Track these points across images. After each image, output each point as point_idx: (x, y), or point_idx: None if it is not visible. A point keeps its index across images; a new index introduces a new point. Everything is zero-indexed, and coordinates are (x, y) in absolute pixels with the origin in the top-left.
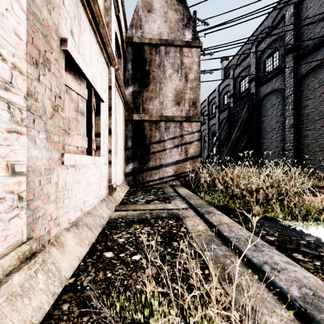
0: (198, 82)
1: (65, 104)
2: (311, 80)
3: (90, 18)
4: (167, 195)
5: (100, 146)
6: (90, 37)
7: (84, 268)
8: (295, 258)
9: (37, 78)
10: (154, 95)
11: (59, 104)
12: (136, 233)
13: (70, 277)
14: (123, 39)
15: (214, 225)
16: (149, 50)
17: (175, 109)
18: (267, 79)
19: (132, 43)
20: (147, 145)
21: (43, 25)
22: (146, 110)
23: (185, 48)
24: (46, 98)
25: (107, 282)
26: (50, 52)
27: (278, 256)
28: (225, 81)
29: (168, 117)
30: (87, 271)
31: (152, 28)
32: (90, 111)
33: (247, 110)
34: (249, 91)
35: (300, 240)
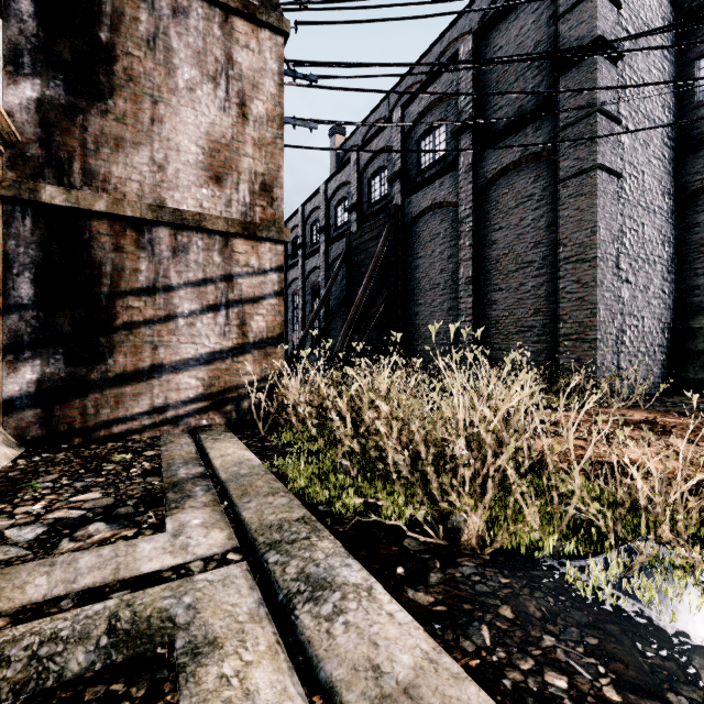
0: (277, 131)
1: None
2: (503, 191)
3: None
4: (162, 480)
5: None
6: None
7: None
8: None
9: None
10: (130, 134)
11: None
12: None
13: None
14: None
15: None
16: None
17: (209, 195)
18: (424, 179)
19: None
20: (102, 299)
21: None
22: (100, 179)
23: (240, 21)
24: None
25: None
26: None
27: None
28: (340, 174)
29: (183, 215)
30: None
31: None
32: None
33: (386, 240)
34: (390, 201)
35: None
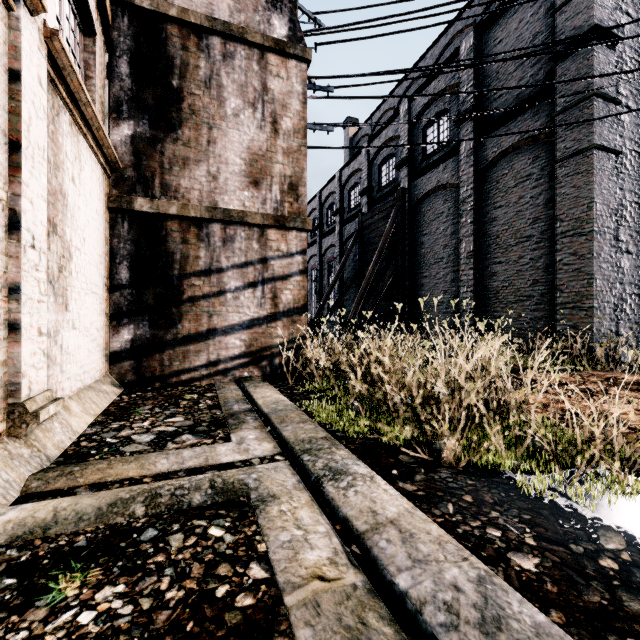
0: (302, 140)
1: None
2: (503, 172)
3: None
4: (223, 412)
5: None
6: None
7: None
8: None
9: None
10: (193, 154)
11: None
12: None
13: None
14: None
15: (359, 534)
16: (181, 39)
17: (249, 196)
18: (428, 164)
19: (131, 8)
20: (174, 280)
21: None
22: (172, 190)
23: (272, 56)
24: None
25: None
26: None
27: None
28: (353, 163)
29: (230, 213)
30: None
31: None
32: None
33: (394, 220)
34: (398, 185)
35: (596, 554)
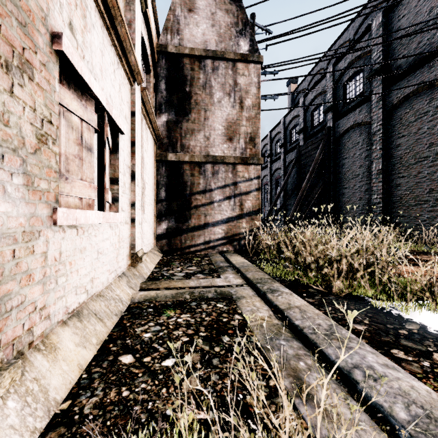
0: (257, 111)
1: (61, 134)
2: (405, 111)
3: (101, 9)
4: (215, 266)
5: (118, 197)
6: (102, 38)
7: (88, 382)
8: (395, 357)
9: (8, 89)
10: (197, 127)
11: (50, 132)
12: (170, 324)
13: (63, 399)
14: (154, 48)
15: (281, 309)
16: (190, 65)
17: (227, 147)
18: (347, 109)
19: (166, 54)
20: (187, 196)
21: (20, 7)
22: (186, 148)
23: (240, 64)
24: (26, 123)
25: (122, 405)
26: (33, 51)
27: (373, 356)
28: (293, 111)
29: (216, 158)
30: (91, 388)
31: (194, 33)
32: (103, 146)
33: (322, 149)
34: (325, 125)
35: (399, 329)
